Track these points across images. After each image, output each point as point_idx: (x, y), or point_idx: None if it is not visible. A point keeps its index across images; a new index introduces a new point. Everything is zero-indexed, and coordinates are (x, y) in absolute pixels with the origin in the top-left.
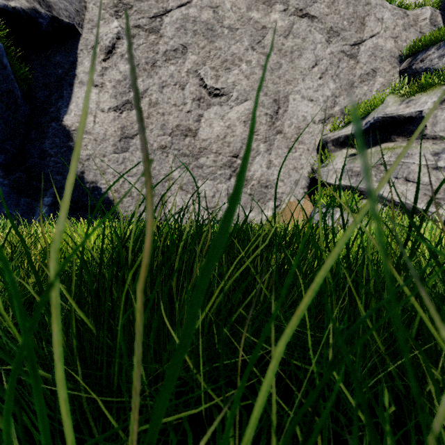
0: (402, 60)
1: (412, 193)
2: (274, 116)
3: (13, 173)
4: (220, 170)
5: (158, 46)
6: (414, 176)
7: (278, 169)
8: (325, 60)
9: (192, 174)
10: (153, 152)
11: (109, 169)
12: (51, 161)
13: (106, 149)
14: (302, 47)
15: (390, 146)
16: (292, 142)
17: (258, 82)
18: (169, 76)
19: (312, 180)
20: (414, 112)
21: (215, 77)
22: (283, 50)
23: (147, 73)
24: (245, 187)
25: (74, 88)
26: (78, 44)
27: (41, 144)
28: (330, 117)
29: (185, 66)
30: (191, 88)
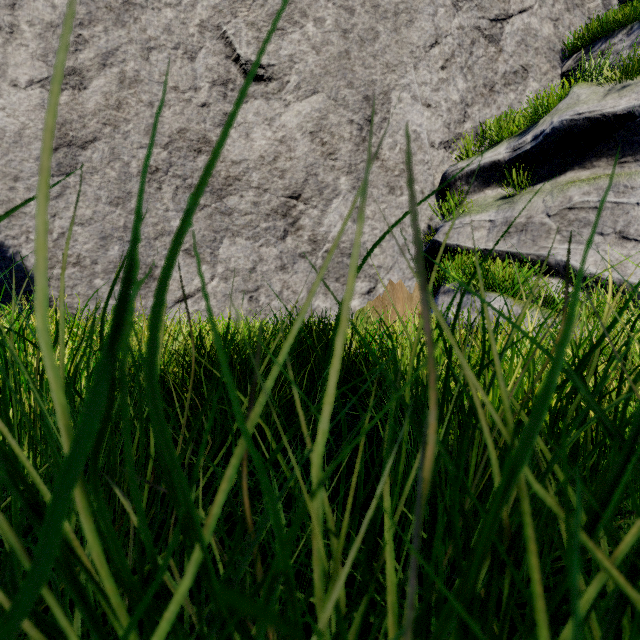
0: (565, 58)
1: (637, 262)
2: (366, 127)
3: None
4: (266, 221)
5: None
6: (638, 229)
7: (372, 223)
8: (450, 38)
9: (212, 227)
10: (129, 179)
11: (28, 207)
12: None
13: (22, 166)
14: (414, 8)
15: (583, 176)
16: (396, 176)
17: (336, 60)
18: (162, 30)
19: (431, 244)
20: (639, 106)
21: (257, 42)
22: (381, 7)
23: (115, 16)
24: (313, 254)
25: None
26: None
27: None
28: (458, 139)
29: (195, 13)
30: (209, 60)
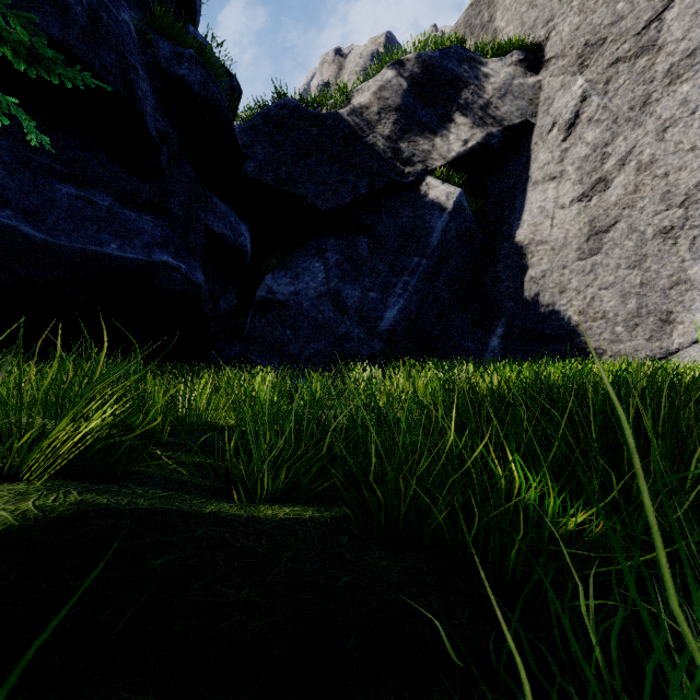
0: None
1: None
2: None
3: (470, 306)
4: None
5: (652, 69)
6: None
7: None
8: None
9: None
10: (644, 244)
11: (571, 284)
12: (503, 287)
13: (567, 258)
14: None
15: None
16: None
17: None
18: (677, 106)
19: None
20: None
21: None
22: None
23: (632, 123)
24: None
25: (526, 194)
26: (532, 138)
27: (493, 271)
28: None
29: None
30: None
